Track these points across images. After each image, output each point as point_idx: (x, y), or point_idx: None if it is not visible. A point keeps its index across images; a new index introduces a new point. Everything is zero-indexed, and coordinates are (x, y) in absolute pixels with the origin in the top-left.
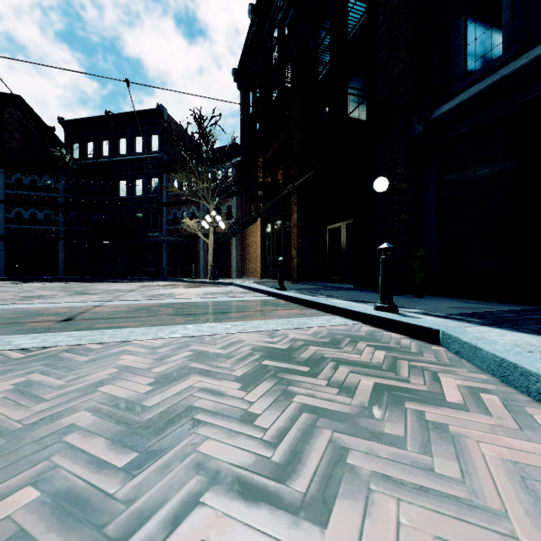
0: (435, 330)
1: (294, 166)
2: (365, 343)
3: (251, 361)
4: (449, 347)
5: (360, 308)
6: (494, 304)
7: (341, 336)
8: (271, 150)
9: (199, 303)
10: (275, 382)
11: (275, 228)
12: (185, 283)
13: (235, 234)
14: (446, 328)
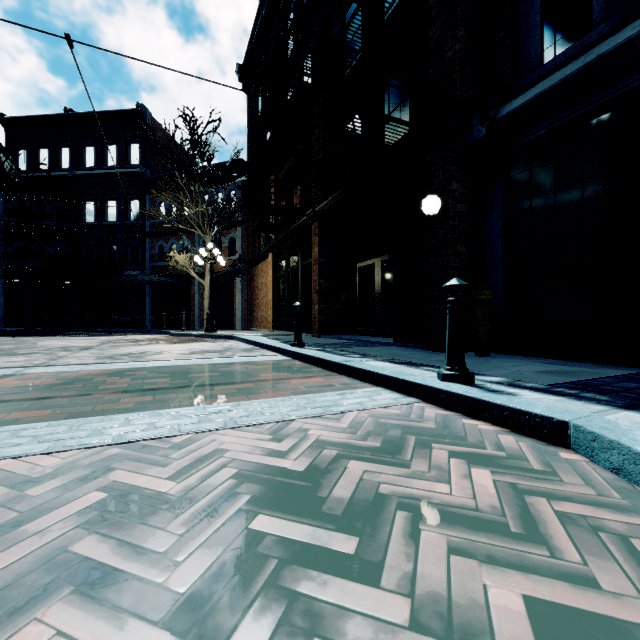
0: (560, 421)
1: (315, 183)
2: (444, 448)
3: (227, 518)
4: (594, 456)
5: (416, 377)
6: (589, 366)
7: (399, 432)
8: (286, 166)
9: (177, 367)
10: (274, 618)
11: (290, 266)
12: (171, 337)
13: (239, 274)
14: (577, 418)
